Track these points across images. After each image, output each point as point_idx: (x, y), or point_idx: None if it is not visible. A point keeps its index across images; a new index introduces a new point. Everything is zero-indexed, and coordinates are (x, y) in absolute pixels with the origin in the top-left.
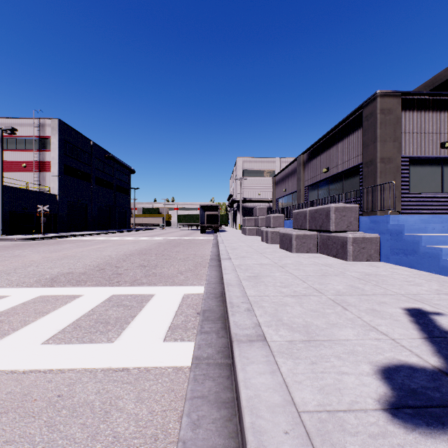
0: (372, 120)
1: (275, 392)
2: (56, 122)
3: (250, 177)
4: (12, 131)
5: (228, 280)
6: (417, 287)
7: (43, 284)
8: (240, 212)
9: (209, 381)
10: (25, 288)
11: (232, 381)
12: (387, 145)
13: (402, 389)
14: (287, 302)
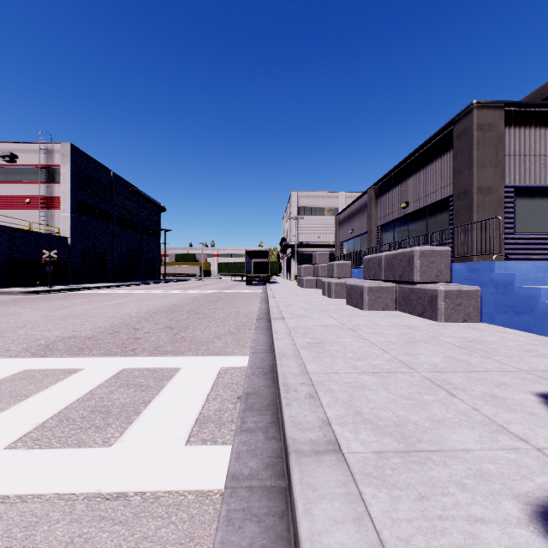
0: (467, 138)
1: None
2: (67, 147)
3: (308, 216)
4: (12, 158)
5: (281, 349)
6: (544, 359)
7: (33, 353)
8: (295, 259)
9: (251, 524)
10: (7, 359)
11: (289, 524)
12: (486, 171)
13: None
14: (365, 382)
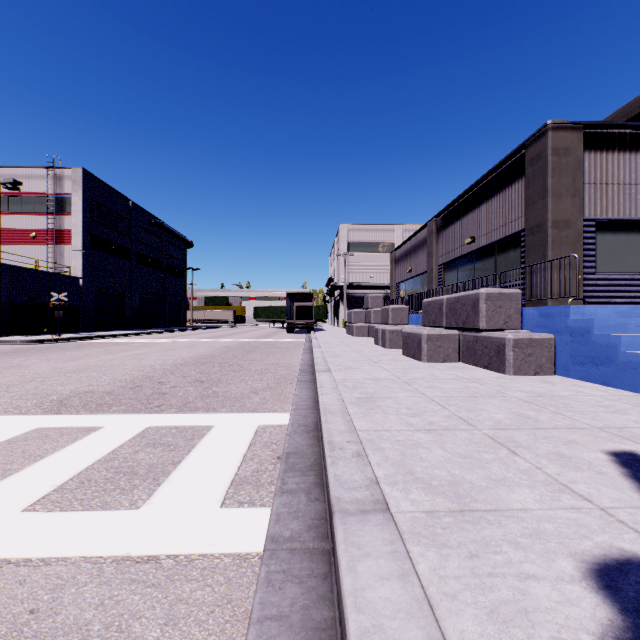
0: (541, 164)
1: (410, 619)
2: (79, 172)
3: (359, 252)
4: (15, 186)
5: (326, 404)
6: (621, 416)
7: (46, 410)
8: (344, 303)
9: (293, 585)
10: (16, 416)
11: (332, 586)
12: (563, 201)
13: (639, 612)
14: (419, 440)
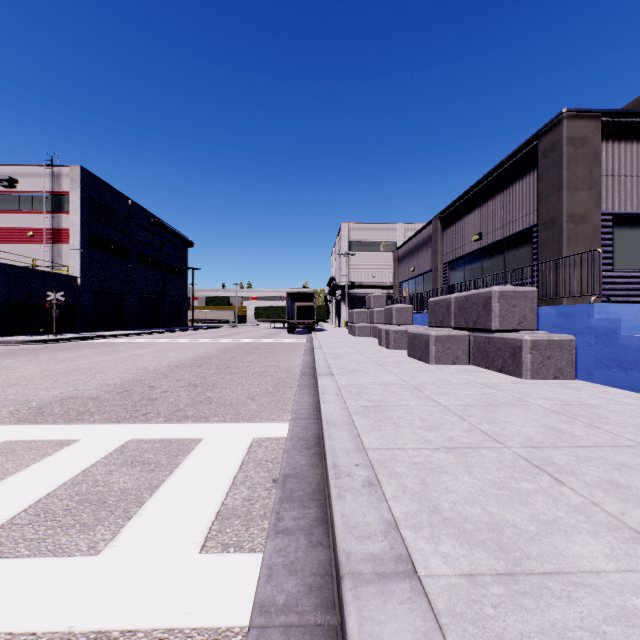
0: (555, 155)
1: None
2: (77, 170)
3: (361, 252)
4: (11, 183)
5: (329, 415)
6: None
7: (20, 418)
8: (346, 302)
9: None
10: None
11: None
12: (579, 194)
13: None
14: (441, 462)
